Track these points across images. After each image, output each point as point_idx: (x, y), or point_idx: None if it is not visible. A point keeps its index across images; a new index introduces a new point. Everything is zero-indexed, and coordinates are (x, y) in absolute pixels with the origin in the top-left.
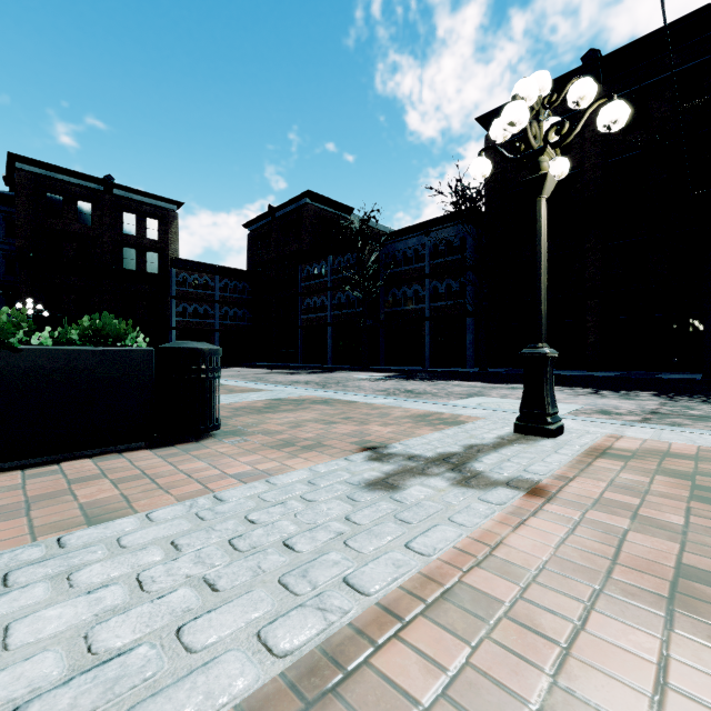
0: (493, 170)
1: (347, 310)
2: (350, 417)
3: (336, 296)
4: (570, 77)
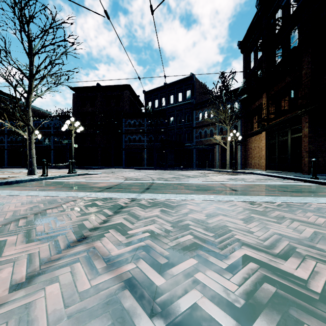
0: (75, 105)
1: (15, 144)
2: (2, 172)
3: (9, 137)
4: (94, 87)
